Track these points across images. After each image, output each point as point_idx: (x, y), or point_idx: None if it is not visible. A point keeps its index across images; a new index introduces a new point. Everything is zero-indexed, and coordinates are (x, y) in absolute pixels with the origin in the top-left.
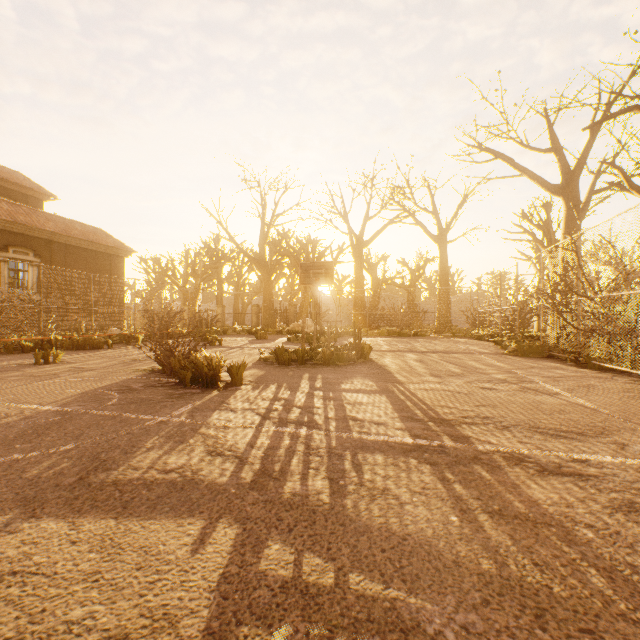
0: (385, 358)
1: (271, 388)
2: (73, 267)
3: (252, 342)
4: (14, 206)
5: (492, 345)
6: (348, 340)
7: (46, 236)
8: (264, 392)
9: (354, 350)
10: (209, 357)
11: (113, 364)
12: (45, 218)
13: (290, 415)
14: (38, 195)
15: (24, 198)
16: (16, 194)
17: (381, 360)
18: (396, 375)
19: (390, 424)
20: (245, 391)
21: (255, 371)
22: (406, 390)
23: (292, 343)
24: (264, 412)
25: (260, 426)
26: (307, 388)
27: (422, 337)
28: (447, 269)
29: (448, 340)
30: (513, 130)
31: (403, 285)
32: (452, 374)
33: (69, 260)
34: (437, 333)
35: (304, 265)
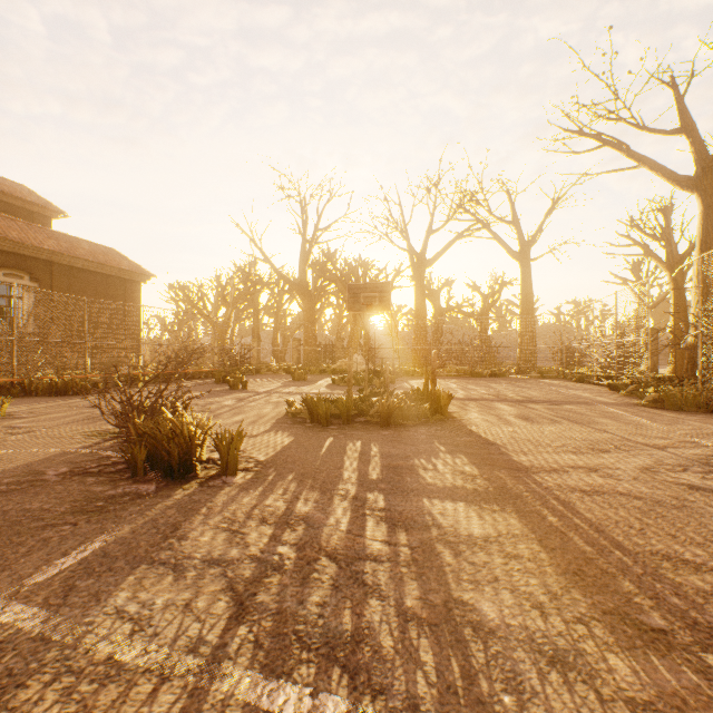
0: (469, 412)
1: (287, 482)
2: (79, 294)
3: (287, 384)
4: (6, 220)
5: (606, 390)
6: (409, 382)
7: (45, 256)
8: (271, 494)
9: (425, 400)
10: (178, 423)
11: (73, 420)
12: (45, 235)
13: (308, 596)
14: (45, 212)
15: (29, 215)
16: (19, 210)
17: (465, 416)
18: (504, 449)
19: (595, 665)
20: (236, 491)
21: (273, 437)
22: (546, 492)
23: (337, 386)
24: (248, 578)
25: (211, 666)
26: (354, 483)
27: (502, 378)
28: (531, 293)
29: (539, 382)
30: (626, 108)
31: (473, 314)
32: (599, 447)
33: (74, 285)
34: (519, 373)
35: (353, 287)
